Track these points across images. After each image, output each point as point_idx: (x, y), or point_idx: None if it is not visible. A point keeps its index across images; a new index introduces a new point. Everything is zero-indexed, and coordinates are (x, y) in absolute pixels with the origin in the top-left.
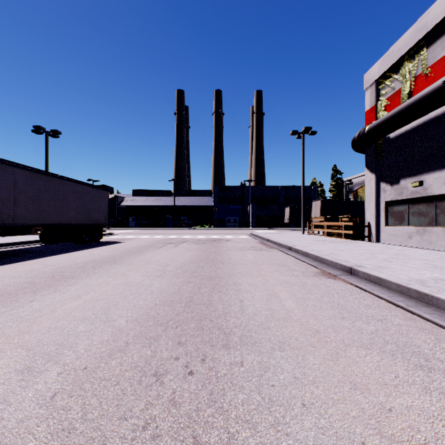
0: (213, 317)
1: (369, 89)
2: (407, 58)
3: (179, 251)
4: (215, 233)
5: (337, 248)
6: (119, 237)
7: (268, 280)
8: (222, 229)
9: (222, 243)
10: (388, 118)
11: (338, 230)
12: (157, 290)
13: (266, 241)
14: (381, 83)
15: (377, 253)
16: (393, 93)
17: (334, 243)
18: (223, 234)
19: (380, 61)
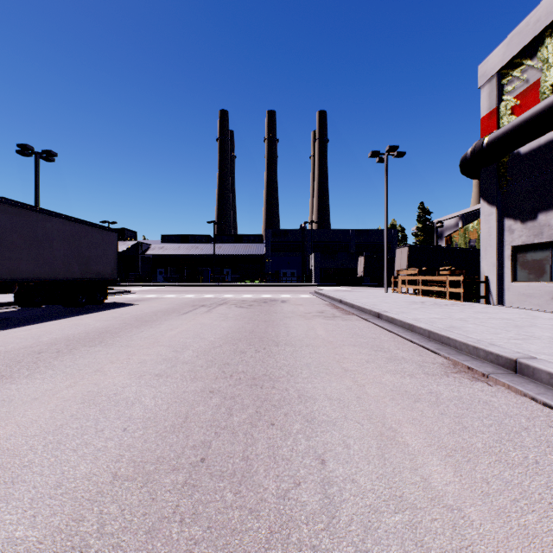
0: (251, 548)
1: (487, 85)
2: (551, 32)
3: (211, 319)
4: (267, 290)
5: (453, 316)
6: (135, 296)
7: (363, 386)
8: (276, 285)
9: (276, 305)
10: (523, 121)
11: (440, 287)
12: (139, 420)
13: (338, 303)
14: (506, 75)
15: (526, 326)
16: (525, 88)
17: (440, 306)
18: (277, 292)
19: (505, 43)
